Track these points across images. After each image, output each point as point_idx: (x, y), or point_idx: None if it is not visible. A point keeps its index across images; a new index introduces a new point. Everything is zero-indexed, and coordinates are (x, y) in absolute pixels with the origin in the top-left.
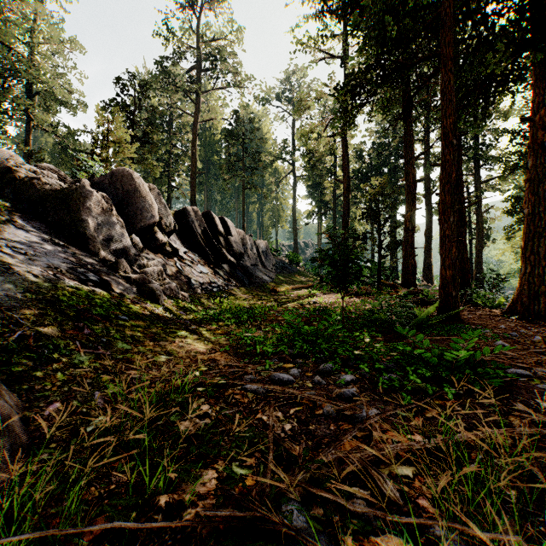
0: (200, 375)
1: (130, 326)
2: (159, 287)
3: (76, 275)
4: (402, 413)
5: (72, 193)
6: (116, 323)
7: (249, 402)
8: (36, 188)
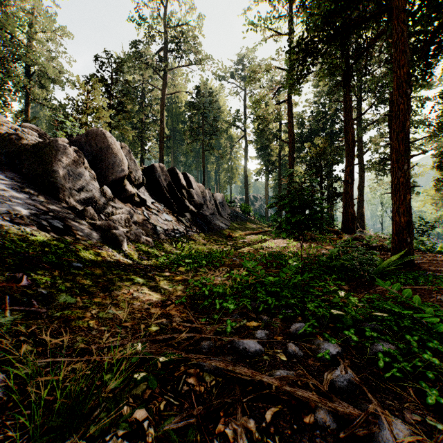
0: (142, 349)
1: (82, 274)
2: (123, 233)
3: (37, 221)
4: (434, 423)
5: (45, 146)
6: (67, 271)
7: (206, 391)
8: (14, 142)
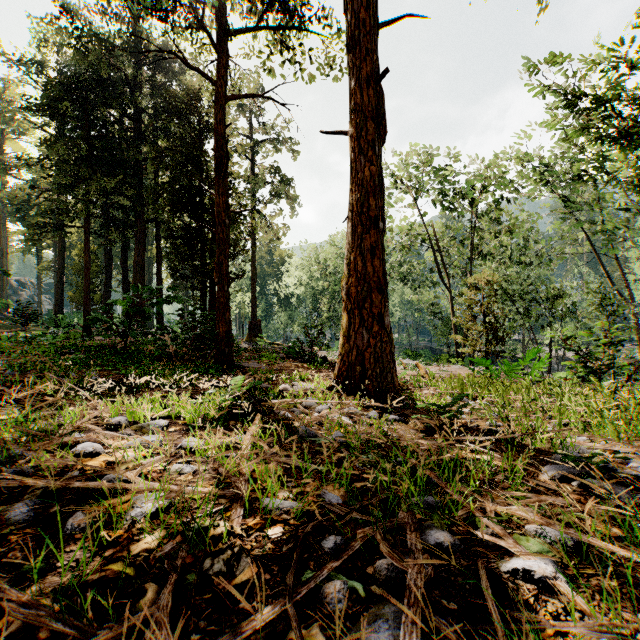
0: None
1: None
2: None
3: None
4: None
5: None
6: None
7: None
8: None
